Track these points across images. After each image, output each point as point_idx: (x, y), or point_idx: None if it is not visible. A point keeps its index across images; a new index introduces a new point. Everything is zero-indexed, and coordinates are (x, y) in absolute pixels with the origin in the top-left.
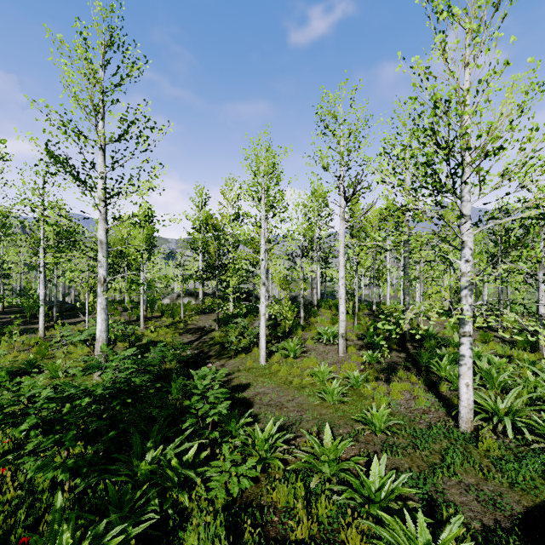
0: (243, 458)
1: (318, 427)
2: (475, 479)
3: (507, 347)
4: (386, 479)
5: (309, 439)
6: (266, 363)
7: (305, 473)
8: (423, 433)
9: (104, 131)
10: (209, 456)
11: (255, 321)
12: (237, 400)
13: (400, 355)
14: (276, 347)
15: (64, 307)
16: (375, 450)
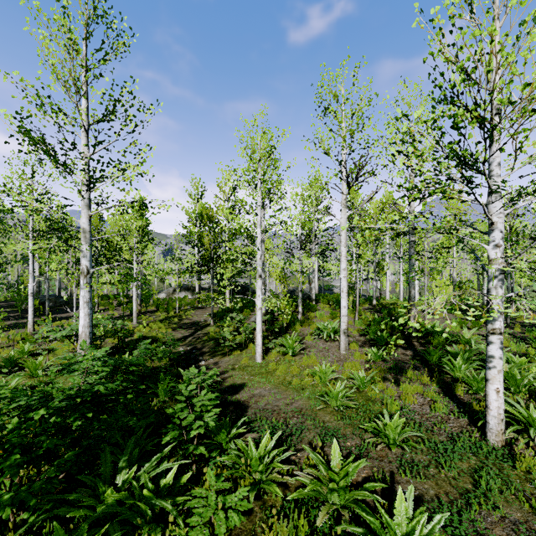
0: (234, 480)
1: (321, 438)
2: (521, 513)
3: (522, 344)
4: (416, 522)
5: (313, 459)
6: (263, 360)
7: (309, 503)
8: (445, 447)
9: (87, 111)
10: (194, 475)
11: (251, 316)
12: (230, 404)
13: (407, 352)
14: (273, 343)
15: (58, 302)
16: (391, 469)
